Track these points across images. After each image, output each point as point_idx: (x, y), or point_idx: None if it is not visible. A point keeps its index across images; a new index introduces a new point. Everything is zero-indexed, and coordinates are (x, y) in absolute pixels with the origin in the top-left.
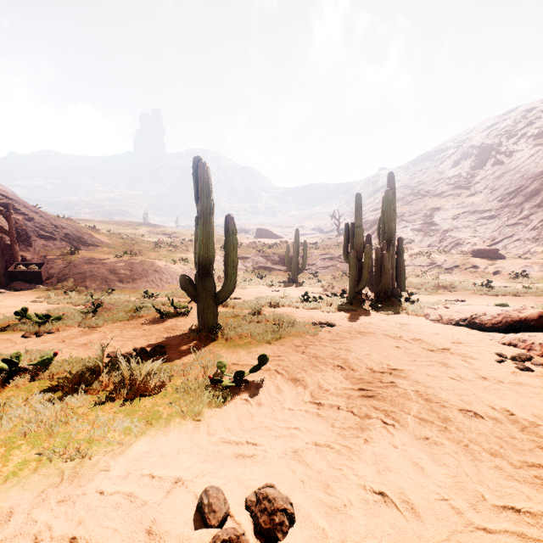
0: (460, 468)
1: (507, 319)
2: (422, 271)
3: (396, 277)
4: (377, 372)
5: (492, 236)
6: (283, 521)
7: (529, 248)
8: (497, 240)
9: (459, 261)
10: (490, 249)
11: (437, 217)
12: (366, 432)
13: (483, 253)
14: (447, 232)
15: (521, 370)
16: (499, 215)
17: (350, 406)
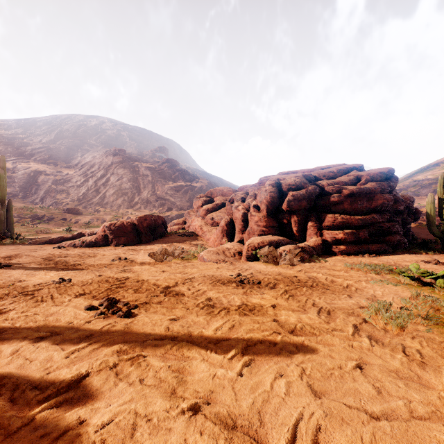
0: (35, 258)
1: (62, 238)
2: (27, 221)
3: (7, 225)
4: (10, 254)
5: (79, 199)
6: (1, 263)
7: (98, 208)
8: (82, 202)
9: (55, 215)
10: (75, 208)
11: (40, 179)
12: (12, 259)
13: (70, 210)
14: (48, 192)
15: (58, 249)
16: (84, 186)
17: (5, 258)
